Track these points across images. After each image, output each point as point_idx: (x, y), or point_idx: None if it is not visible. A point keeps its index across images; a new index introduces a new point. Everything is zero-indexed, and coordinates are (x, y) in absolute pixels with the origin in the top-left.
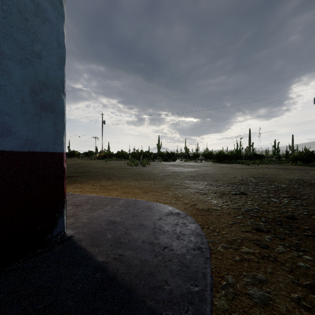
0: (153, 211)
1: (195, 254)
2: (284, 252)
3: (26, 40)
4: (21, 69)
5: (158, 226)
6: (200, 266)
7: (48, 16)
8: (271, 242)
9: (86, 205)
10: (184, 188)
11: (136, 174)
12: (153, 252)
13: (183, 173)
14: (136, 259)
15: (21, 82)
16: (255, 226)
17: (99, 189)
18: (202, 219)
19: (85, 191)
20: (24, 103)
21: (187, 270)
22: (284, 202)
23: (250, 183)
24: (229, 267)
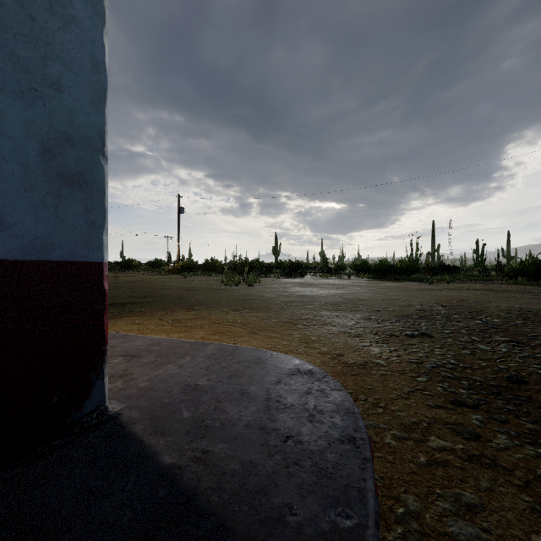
0: (266, 368)
1: (344, 450)
2: (510, 448)
3: (33, 55)
4: (24, 109)
5: (275, 395)
6: (354, 476)
7: (75, 14)
8: (484, 427)
9: (147, 356)
10: (321, 325)
11: (236, 300)
12: (265, 446)
13: (319, 298)
14: (234, 461)
15: (24, 134)
16: (452, 396)
17: (172, 326)
18: (354, 383)
19: (148, 330)
20: (29, 171)
21: (329, 485)
22: (501, 350)
23: (437, 317)
24: (407, 478)
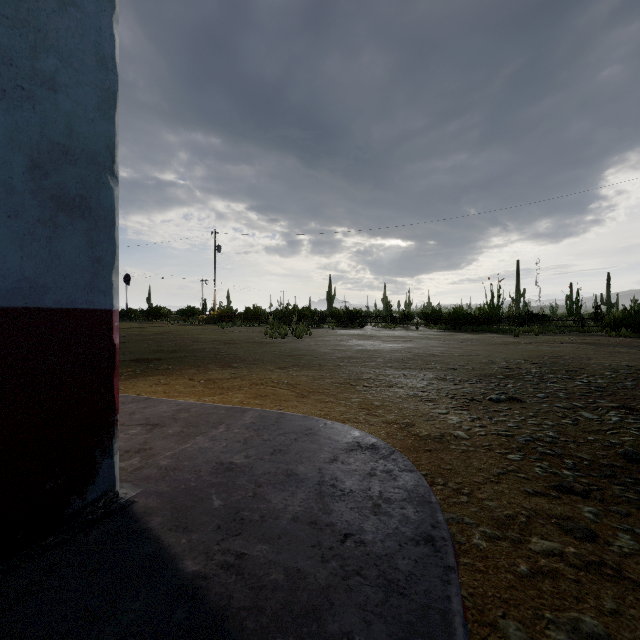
0: (319, 441)
1: (420, 555)
2: (637, 553)
3: (19, 44)
4: (6, 113)
5: (330, 477)
6: (434, 592)
7: None
8: (600, 523)
9: (172, 426)
10: (385, 387)
11: (282, 355)
12: (317, 548)
13: (382, 353)
14: (276, 568)
15: (6, 144)
16: (554, 480)
17: (204, 387)
18: (429, 462)
19: (175, 392)
20: (13, 192)
21: (402, 605)
22: (611, 419)
23: (527, 376)
24: (505, 595)
